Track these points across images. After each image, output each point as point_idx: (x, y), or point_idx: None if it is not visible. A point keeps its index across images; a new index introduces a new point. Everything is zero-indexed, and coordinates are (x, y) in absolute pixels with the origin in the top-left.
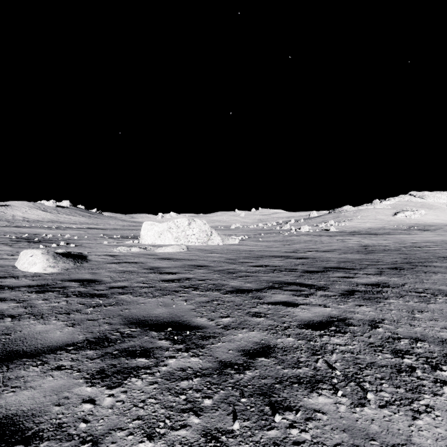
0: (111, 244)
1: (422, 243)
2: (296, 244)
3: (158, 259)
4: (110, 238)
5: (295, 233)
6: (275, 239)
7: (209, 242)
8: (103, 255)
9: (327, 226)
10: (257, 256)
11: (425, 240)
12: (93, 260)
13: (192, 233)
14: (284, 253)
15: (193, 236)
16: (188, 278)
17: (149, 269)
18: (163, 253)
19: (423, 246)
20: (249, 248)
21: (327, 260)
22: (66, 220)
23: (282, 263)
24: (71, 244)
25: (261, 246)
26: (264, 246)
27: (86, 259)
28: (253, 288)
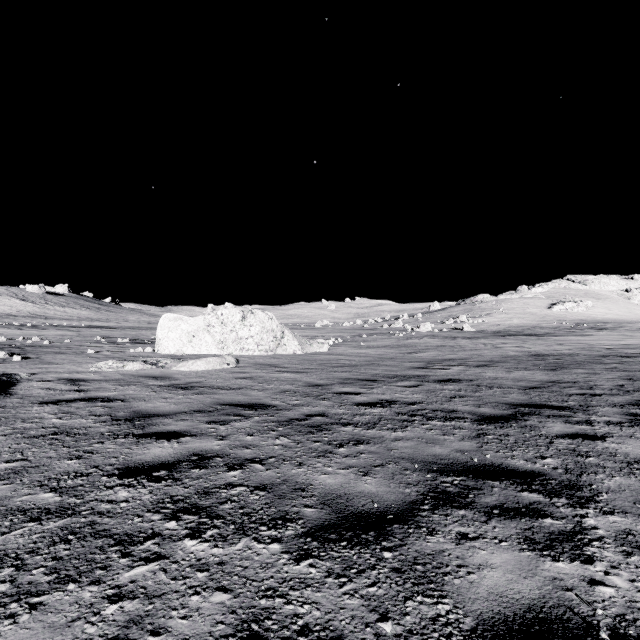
0: (98, 355)
1: (624, 349)
2: (422, 351)
3: (168, 388)
4: (110, 343)
5: (414, 334)
6: (386, 344)
7: (279, 350)
8: (54, 381)
9: (458, 323)
10: (365, 378)
11: (622, 345)
12: (19, 393)
13: (248, 335)
14: (412, 371)
15: (250, 339)
16: (203, 456)
17: (122, 421)
18: (187, 372)
19: (632, 354)
20: (348, 361)
21: (499, 386)
22: (56, 314)
23: (419, 395)
24: (14, 355)
25: (367, 357)
26: (371, 357)
27: (5, 391)
28: (389, 506)
